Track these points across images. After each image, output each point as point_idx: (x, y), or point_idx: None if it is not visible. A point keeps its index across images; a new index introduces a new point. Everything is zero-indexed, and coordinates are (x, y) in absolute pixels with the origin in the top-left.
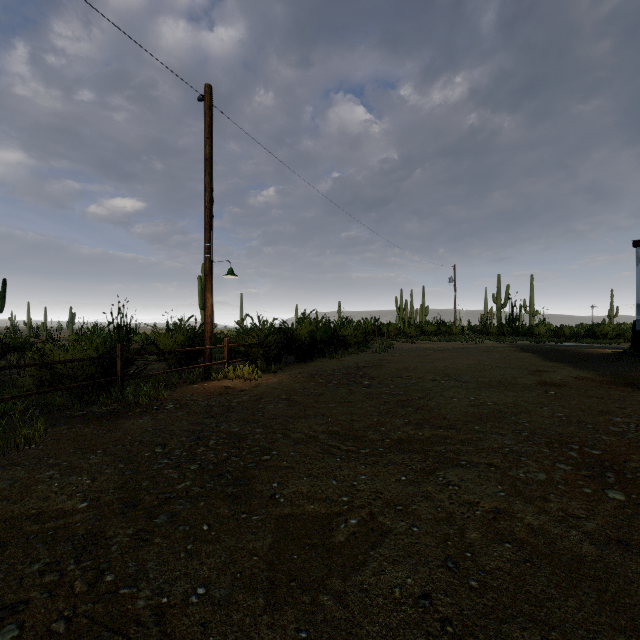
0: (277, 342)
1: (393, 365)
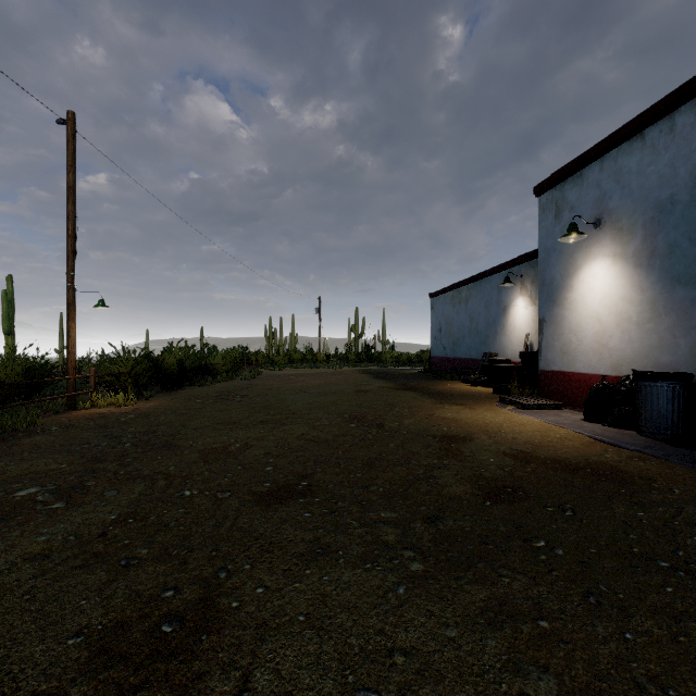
0: (146, 371)
1: (260, 387)
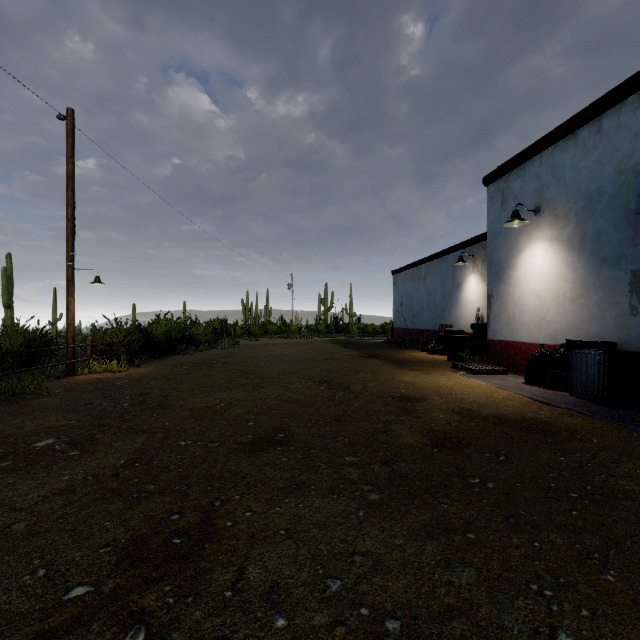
0: (136, 341)
1: (239, 355)
